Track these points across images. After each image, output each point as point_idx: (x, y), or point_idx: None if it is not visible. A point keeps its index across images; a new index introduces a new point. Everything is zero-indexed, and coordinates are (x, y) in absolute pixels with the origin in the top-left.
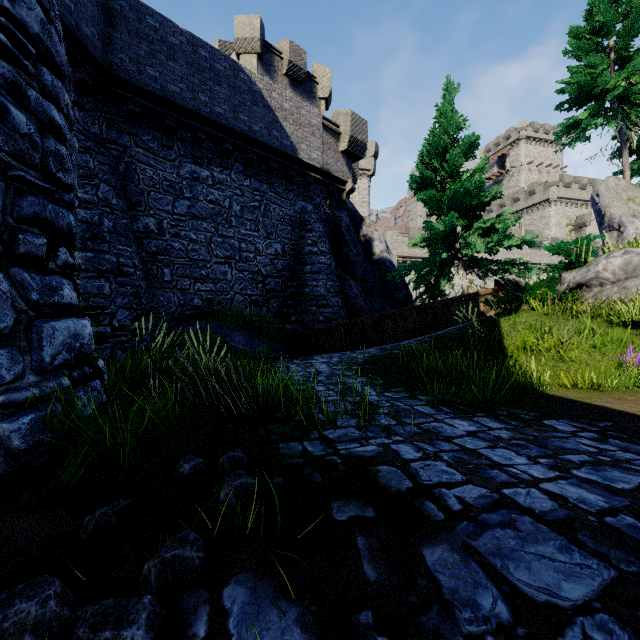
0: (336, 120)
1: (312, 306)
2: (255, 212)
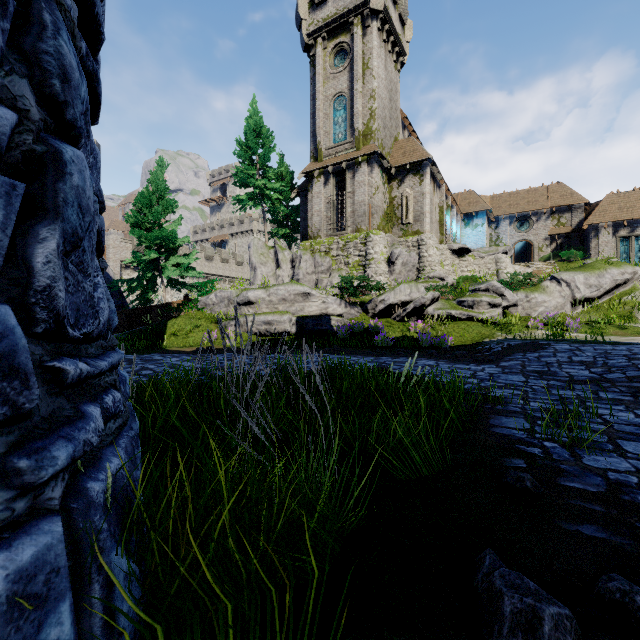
0: None
1: None
2: None
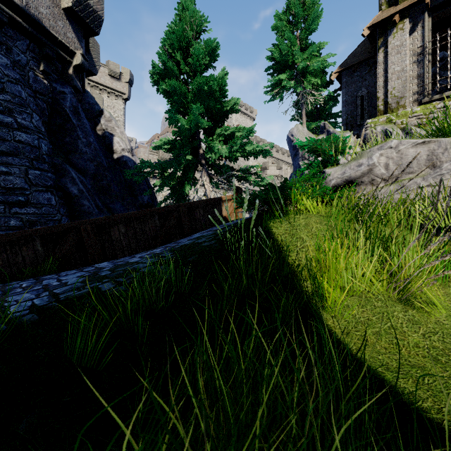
0: None
1: None
2: None
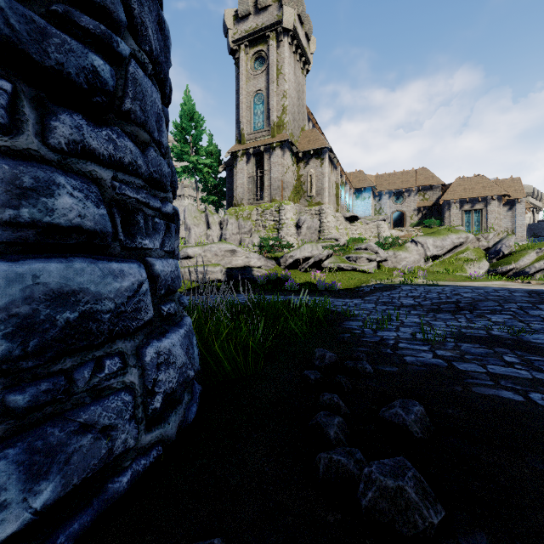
0: None
1: None
2: None
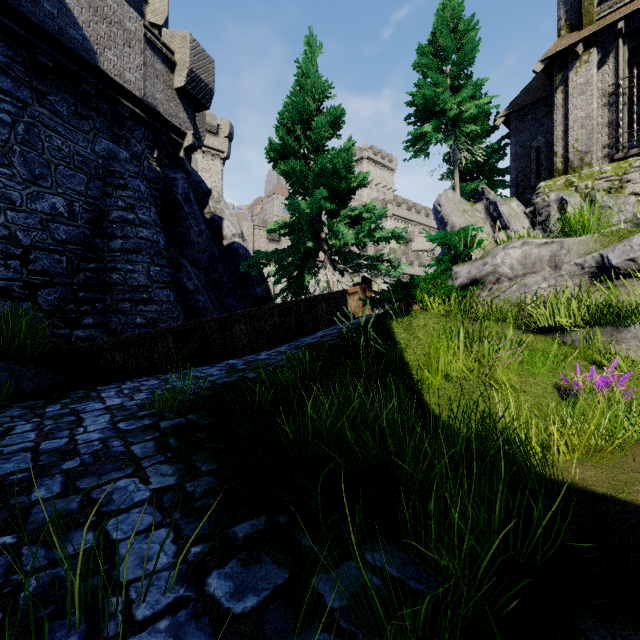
0: (169, 43)
1: (124, 301)
2: (2, 131)
